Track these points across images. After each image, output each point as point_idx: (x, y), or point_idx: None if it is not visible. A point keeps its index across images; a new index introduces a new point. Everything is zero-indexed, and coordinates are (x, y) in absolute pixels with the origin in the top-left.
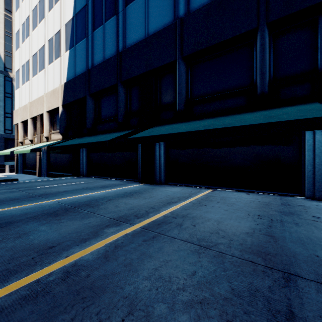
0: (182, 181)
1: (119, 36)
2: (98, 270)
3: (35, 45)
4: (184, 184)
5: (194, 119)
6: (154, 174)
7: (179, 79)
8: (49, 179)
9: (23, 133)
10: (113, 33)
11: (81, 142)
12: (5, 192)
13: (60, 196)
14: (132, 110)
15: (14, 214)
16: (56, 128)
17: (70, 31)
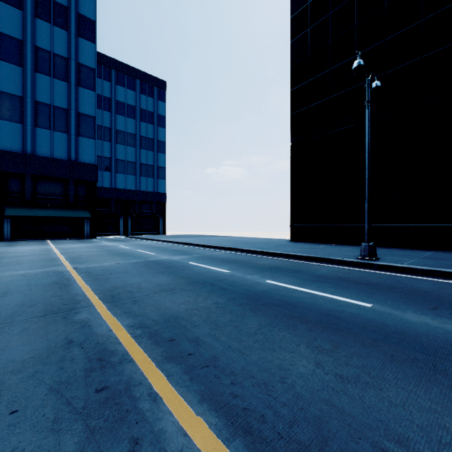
0: (26, 238)
1: None
2: (58, 243)
3: None
4: (28, 239)
5: (38, 207)
6: (3, 235)
7: (29, 185)
8: None
9: None
10: None
11: None
12: None
13: None
14: None
15: None
16: None
17: None
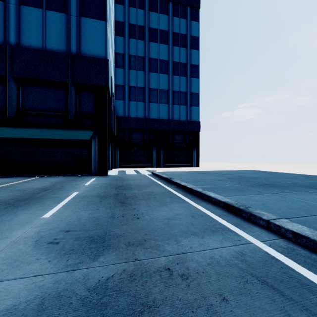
0: (14, 174)
1: None
2: None
3: None
4: (15, 175)
5: (25, 127)
6: None
7: (9, 93)
8: None
9: None
10: None
11: None
12: None
13: None
14: None
15: None
16: None
17: None
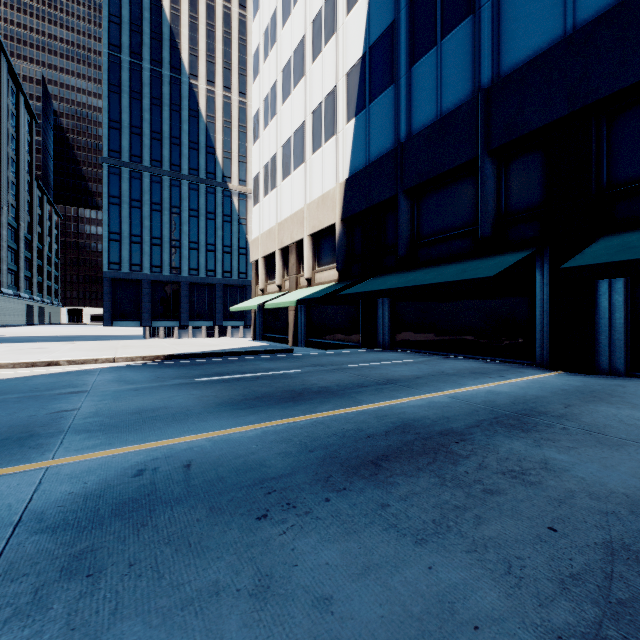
0: None
1: (483, 57)
2: None
3: (287, 126)
4: None
5: None
6: (594, 351)
7: None
8: (334, 351)
9: (265, 275)
10: (465, 54)
11: (410, 283)
12: (318, 371)
13: (430, 386)
14: (512, 208)
15: (424, 415)
16: (324, 261)
17: (356, 83)
